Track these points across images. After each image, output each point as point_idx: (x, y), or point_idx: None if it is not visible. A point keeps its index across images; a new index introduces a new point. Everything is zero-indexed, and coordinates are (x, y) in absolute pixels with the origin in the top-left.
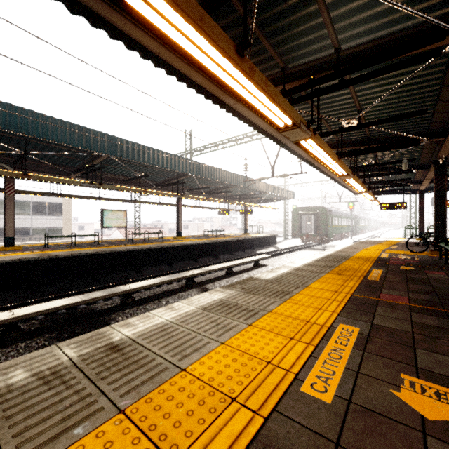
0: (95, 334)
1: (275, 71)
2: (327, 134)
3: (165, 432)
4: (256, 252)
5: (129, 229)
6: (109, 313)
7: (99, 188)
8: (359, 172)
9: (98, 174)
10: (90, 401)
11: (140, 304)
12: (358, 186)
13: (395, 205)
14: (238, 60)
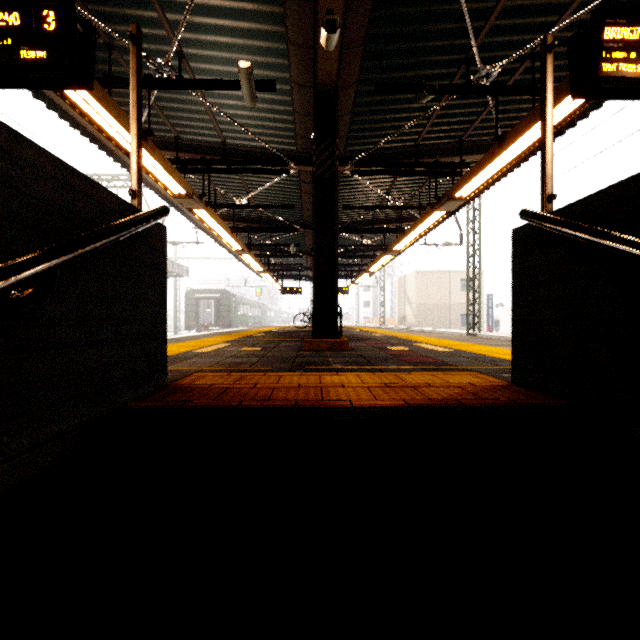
0: None
1: (168, 135)
2: (221, 206)
3: None
4: None
5: None
6: None
7: None
8: (259, 251)
9: None
10: None
11: None
12: (256, 264)
13: (293, 289)
14: (143, 142)
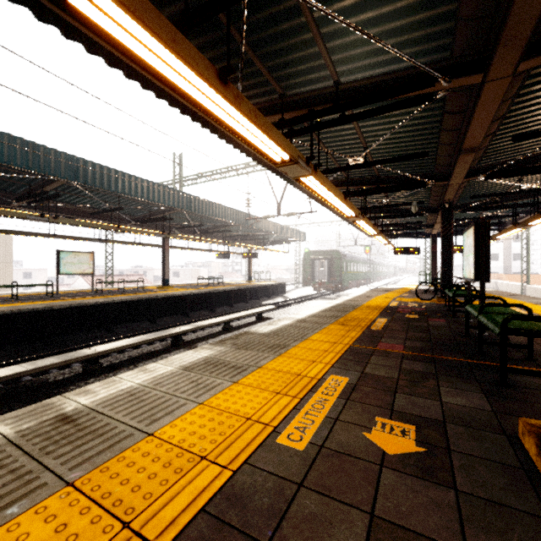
0: (41, 406)
1: (273, 97)
2: (333, 170)
3: (120, 498)
4: (261, 303)
5: (98, 276)
6: (66, 384)
7: (54, 222)
8: (372, 213)
9: (52, 204)
10: (29, 479)
11: (110, 371)
12: (370, 228)
13: (408, 249)
14: (220, 87)
